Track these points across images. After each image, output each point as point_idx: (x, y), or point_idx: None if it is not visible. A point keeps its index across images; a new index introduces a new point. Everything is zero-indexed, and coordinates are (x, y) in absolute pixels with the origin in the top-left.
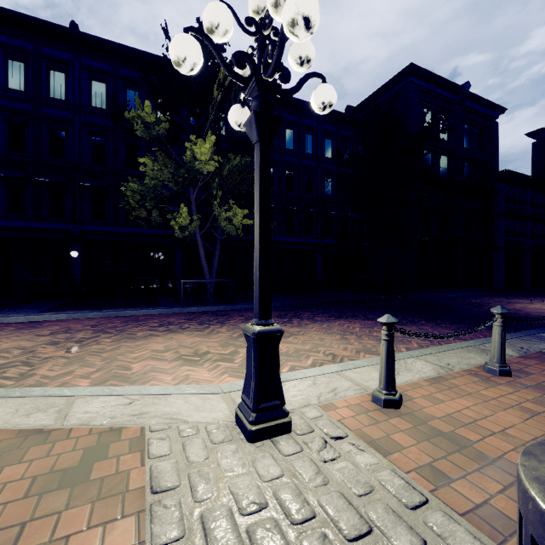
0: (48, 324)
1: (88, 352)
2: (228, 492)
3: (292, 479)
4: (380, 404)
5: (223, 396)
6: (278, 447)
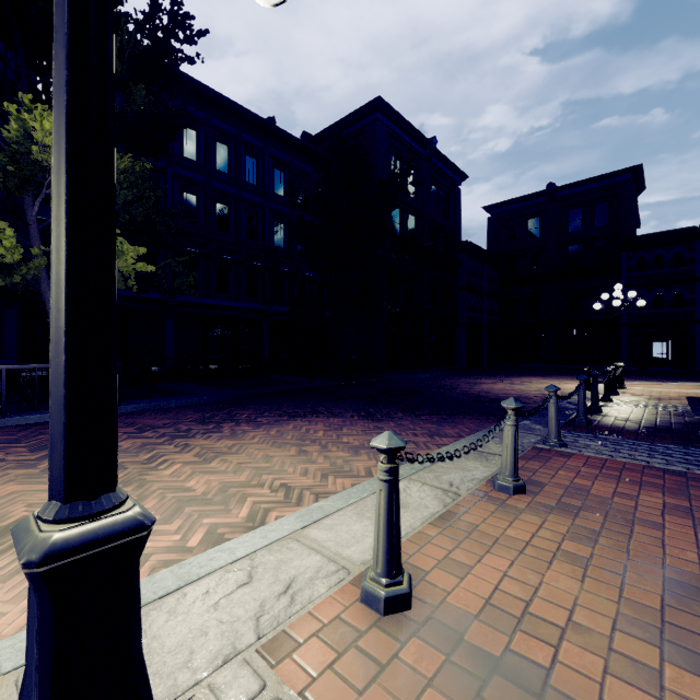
0: None
1: None
2: None
3: None
4: (377, 607)
5: None
6: None
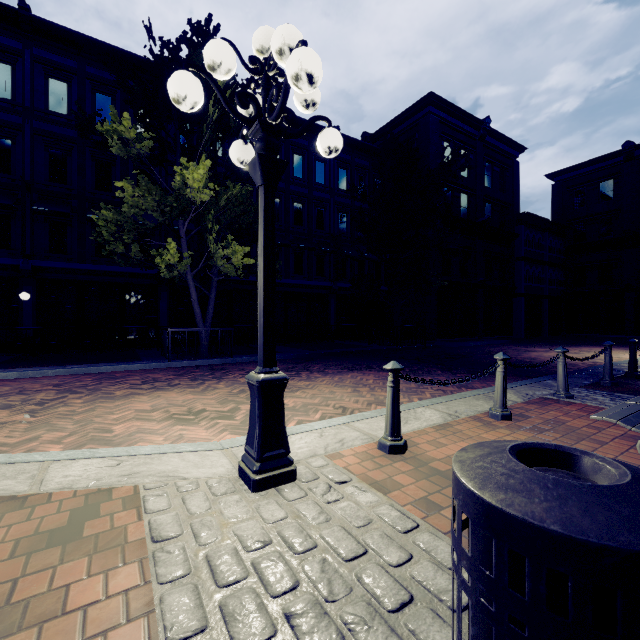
0: None
1: (54, 416)
2: (233, 535)
3: (296, 520)
4: (385, 450)
5: (224, 452)
6: (282, 494)
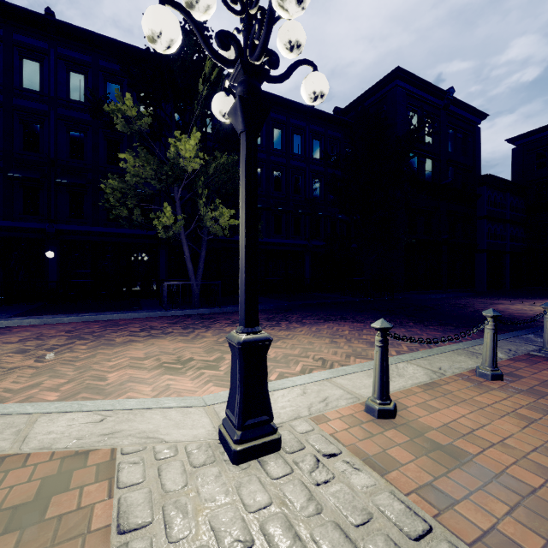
0: (19, 329)
1: (59, 361)
2: (208, 528)
3: (281, 508)
4: (374, 414)
5: (206, 409)
6: (265, 469)
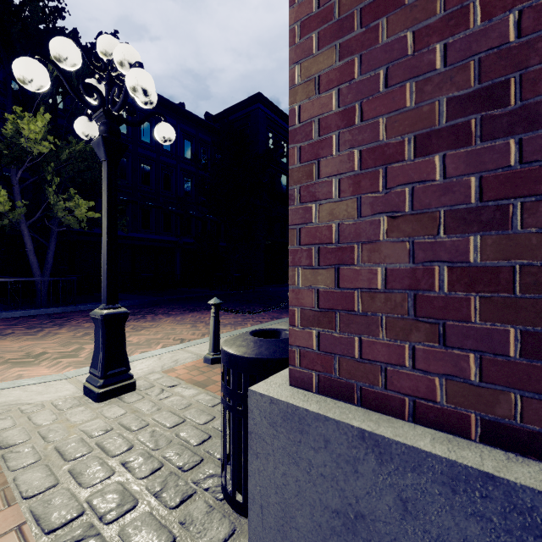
0: None
1: None
2: (79, 431)
3: (134, 413)
4: (209, 362)
5: (69, 380)
6: (123, 400)
